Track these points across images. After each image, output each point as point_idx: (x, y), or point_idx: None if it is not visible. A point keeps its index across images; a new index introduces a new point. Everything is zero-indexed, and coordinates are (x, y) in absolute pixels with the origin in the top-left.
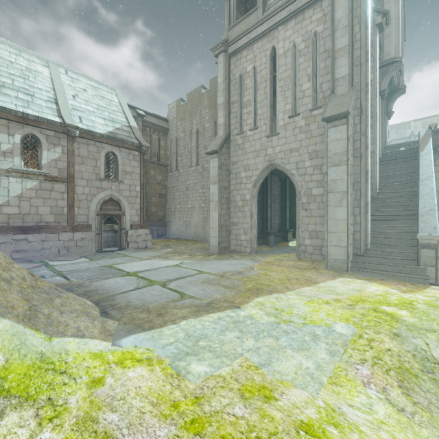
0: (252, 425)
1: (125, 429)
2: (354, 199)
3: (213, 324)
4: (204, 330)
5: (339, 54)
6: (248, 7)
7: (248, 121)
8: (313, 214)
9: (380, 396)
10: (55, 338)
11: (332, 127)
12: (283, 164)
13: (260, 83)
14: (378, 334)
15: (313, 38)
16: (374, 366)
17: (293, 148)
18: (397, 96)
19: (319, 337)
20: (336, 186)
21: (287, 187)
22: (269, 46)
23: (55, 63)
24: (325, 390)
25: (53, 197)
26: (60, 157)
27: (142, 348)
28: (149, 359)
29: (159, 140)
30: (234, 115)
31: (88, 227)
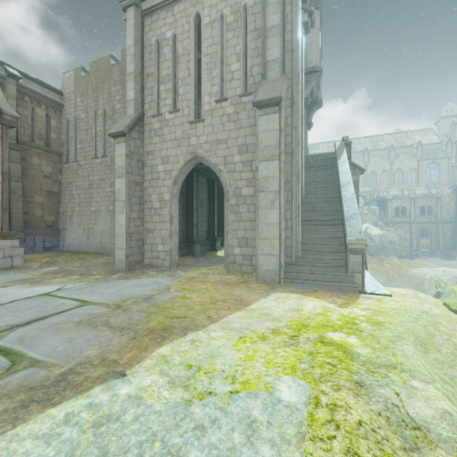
0: None
1: None
2: (286, 201)
3: (41, 446)
4: None
5: (271, 33)
6: None
7: (167, 101)
8: (242, 218)
9: None
10: None
11: (264, 114)
12: (209, 158)
13: (182, 55)
14: (339, 391)
15: (243, 12)
16: None
17: (221, 139)
18: (316, 109)
19: (258, 428)
20: (268, 184)
21: (216, 190)
22: (193, 12)
23: None
24: None
25: None
26: None
27: None
28: None
29: (48, 118)
30: (149, 91)
31: None
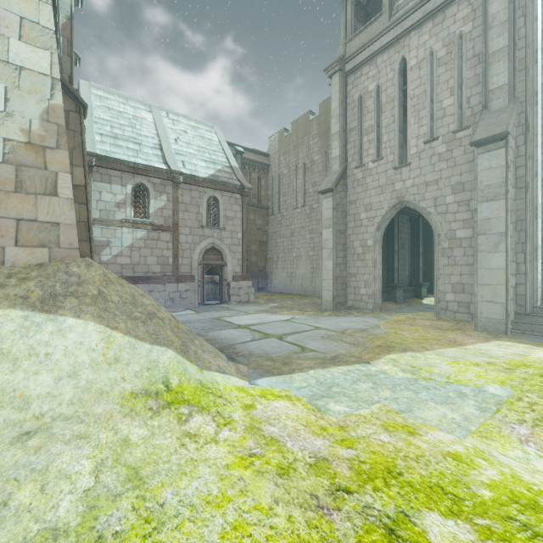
0: (399, 448)
1: (287, 437)
2: (517, 243)
3: (343, 375)
4: (335, 380)
5: (495, 58)
6: (369, 11)
7: (370, 151)
8: (457, 262)
9: (540, 453)
10: (205, 371)
11: (484, 152)
12: (416, 201)
13: (386, 103)
14: (542, 398)
15: (458, 41)
16: (535, 427)
17: (430, 181)
18: None
19: (466, 395)
20: (490, 226)
21: (420, 229)
22: (398, 58)
23: (157, 107)
24: (473, 439)
25: (160, 247)
26: (165, 205)
27: (278, 388)
28: (288, 396)
29: (259, 179)
30: (352, 145)
31: (191, 278)
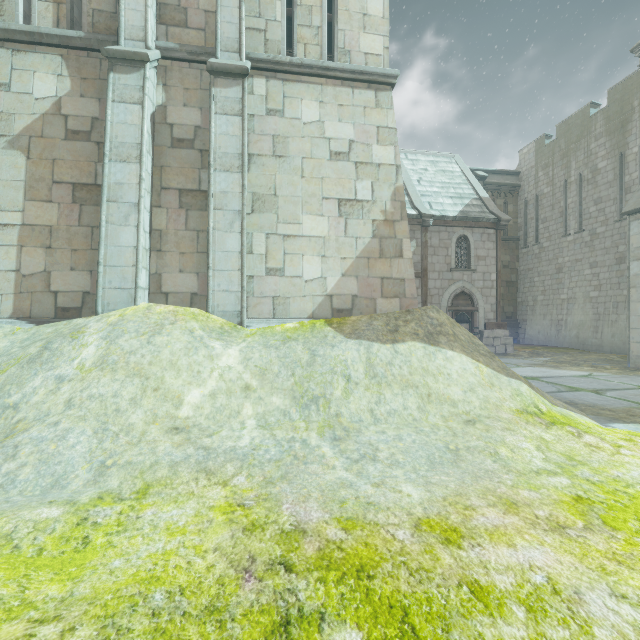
0: None
1: None
2: None
3: None
4: None
5: None
6: None
7: None
8: None
9: None
10: (555, 406)
11: None
12: None
13: None
14: None
15: None
16: None
17: None
18: None
19: None
20: None
21: None
22: None
23: None
24: None
25: None
26: (414, 251)
27: None
28: None
29: (505, 206)
30: None
31: None
